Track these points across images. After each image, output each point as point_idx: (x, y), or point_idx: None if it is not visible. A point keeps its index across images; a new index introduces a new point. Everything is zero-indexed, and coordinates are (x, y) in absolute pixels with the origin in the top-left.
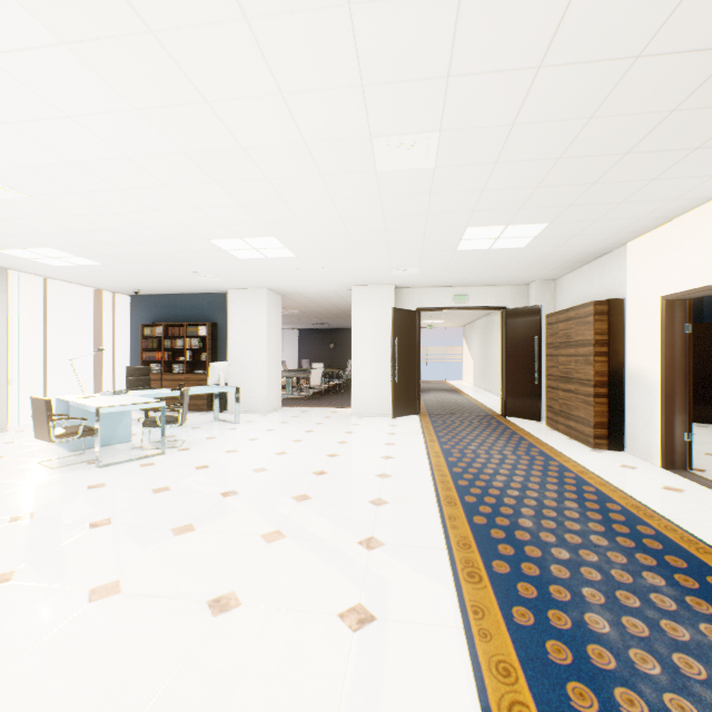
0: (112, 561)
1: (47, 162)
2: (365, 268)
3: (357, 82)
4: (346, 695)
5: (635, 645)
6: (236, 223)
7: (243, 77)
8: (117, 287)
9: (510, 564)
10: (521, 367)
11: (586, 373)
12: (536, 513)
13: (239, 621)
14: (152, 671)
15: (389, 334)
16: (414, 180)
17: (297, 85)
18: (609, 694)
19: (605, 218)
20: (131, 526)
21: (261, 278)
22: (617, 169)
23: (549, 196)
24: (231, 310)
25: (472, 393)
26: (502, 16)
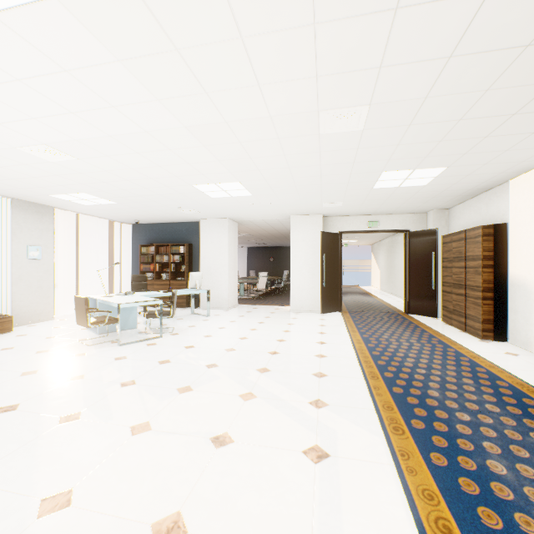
0: (141, 409)
1: (93, 137)
2: (302, 203)
3: (313, 74)
4: (316, 505)
5: (528, 484)
6: (213, 173)
7: (233, 75)
8: (124, 219)
9: (424, 422)
10: (421, 276)
11: (476, 281)
12: (441, 386)
13: (234, 452)
14: (182, 481)
15: (319, 251)
16: (346, 139)
17: (270, 78)
18: (510, 517)
19: (493, 162)
20: (149, 386)
21: (225, 211)
22: (506, 126)
23: (449, 147)
24: (203, 234)
25: (380, 295)
26: (425, 24)
